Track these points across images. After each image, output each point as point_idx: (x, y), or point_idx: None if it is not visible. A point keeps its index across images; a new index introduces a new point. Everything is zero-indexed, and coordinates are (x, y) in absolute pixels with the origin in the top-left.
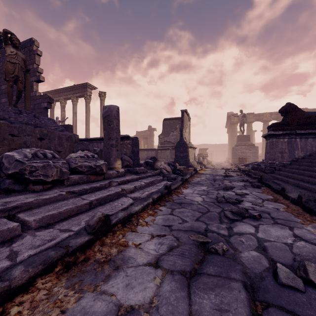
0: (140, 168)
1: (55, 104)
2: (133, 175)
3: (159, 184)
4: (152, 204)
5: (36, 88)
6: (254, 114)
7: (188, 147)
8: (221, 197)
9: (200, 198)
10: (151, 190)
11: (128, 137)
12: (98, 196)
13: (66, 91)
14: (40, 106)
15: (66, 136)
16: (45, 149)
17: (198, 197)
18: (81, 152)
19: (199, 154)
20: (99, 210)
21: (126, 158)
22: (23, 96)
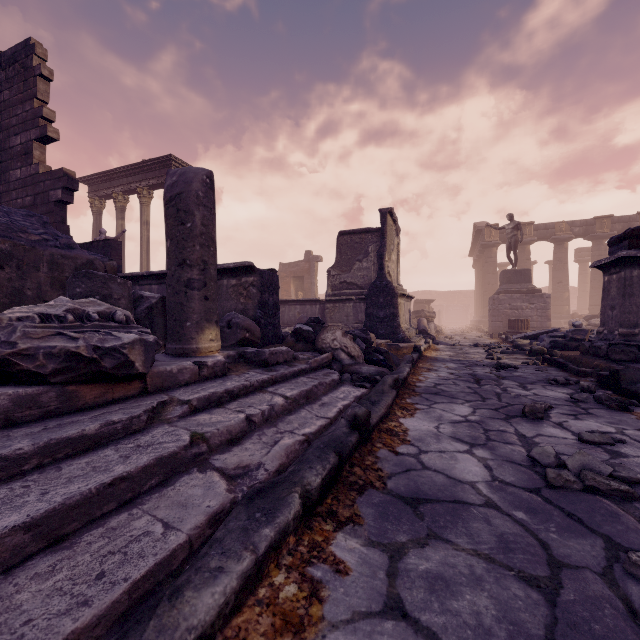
0: (277, 349)
1: (103, 204)
2: (252, 372)
3: (329, 400)
4: (300, 525)
5: (41, 157)
6: (534, 226)
7: (397, 296)
8: (553, 460)
9: (475, 462)
10: (303, 428)
11: (251, 268)
12: (56, 494)
13: (126, 175)
14: (48, 199)
15: (78, 260)
16: (3, 295)
17: (465, 459)
18: (64, 301)
19: (417, 313)
20: (18, 594)
21: (241, 322)
22: (11, 176)
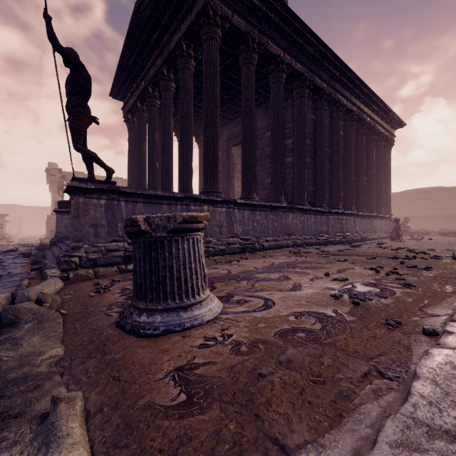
0: None
1: None
2: None
3: None
4: None
5: None
6: (85, 175)
7: None
8: None
9: None
10: None
11: None
12: None
13: None
14: None
15: None
16: None
17: None
18: None
19: None
20: None
21: None
22: None
